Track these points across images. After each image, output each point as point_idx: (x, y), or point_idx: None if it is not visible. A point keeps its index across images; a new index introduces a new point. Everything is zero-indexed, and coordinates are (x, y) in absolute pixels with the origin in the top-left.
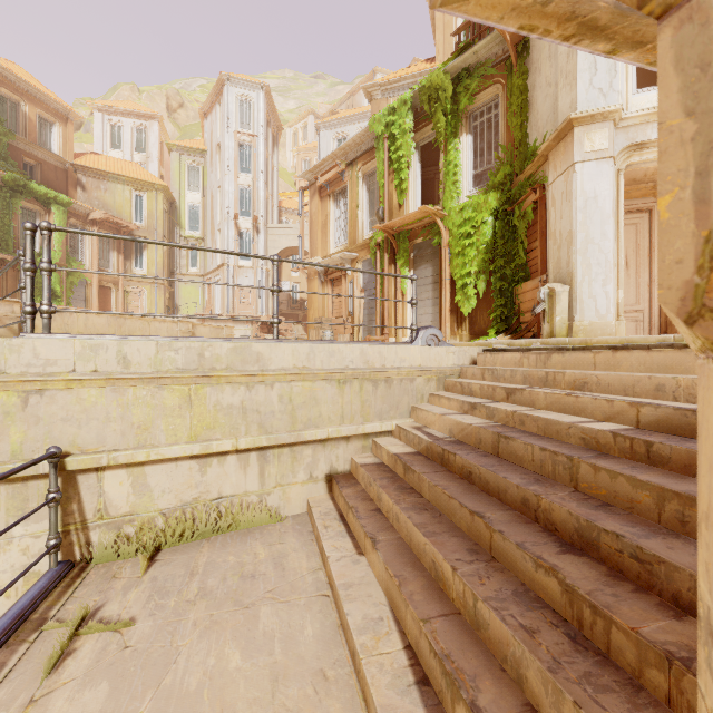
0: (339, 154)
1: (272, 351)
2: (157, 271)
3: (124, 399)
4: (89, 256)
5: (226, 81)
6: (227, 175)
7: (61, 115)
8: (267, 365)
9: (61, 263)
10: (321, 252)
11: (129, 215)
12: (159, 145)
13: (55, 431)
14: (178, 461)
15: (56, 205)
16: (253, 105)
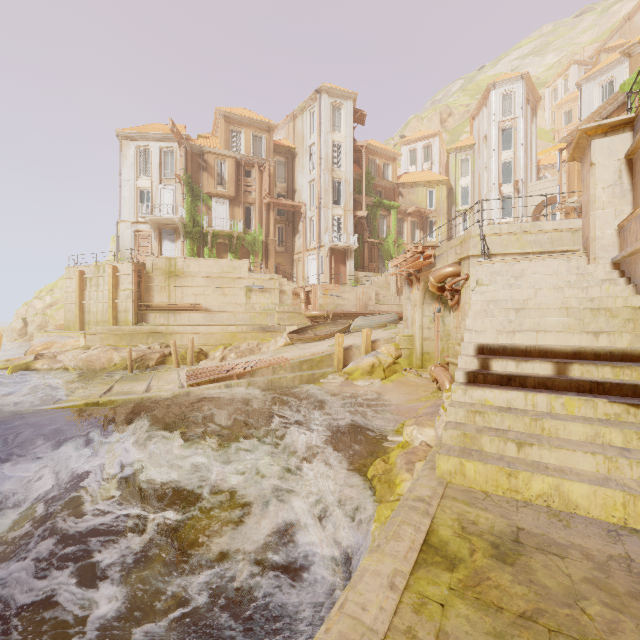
0: (593, 116)
1: (544, 224)
2: (442, 237)
3: (501, 239)
4: (406, 235)
5: (491, 88)
6: (492, 157)
7: (392, 158)
8: (542, 229)
9: (395, 241)
10: (577, 193)
11: (426, 205)
12: (439, 152)
13: (486, 246)
14: (515, 255)
15: (393, 209)
16: (514, 94)
